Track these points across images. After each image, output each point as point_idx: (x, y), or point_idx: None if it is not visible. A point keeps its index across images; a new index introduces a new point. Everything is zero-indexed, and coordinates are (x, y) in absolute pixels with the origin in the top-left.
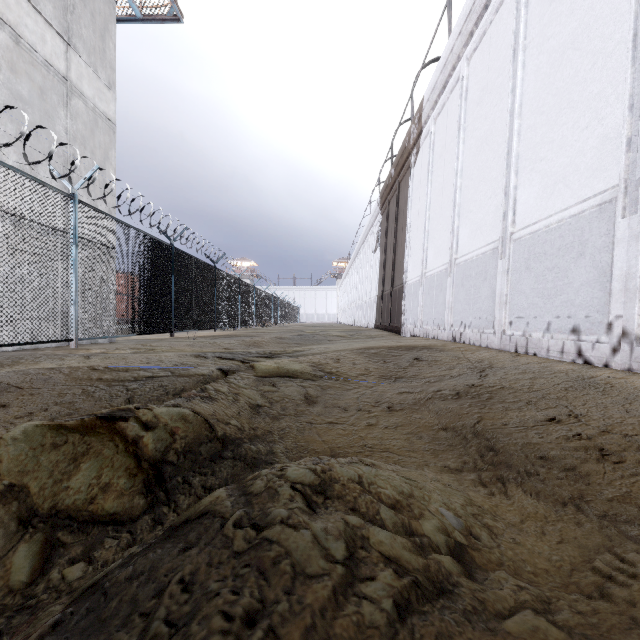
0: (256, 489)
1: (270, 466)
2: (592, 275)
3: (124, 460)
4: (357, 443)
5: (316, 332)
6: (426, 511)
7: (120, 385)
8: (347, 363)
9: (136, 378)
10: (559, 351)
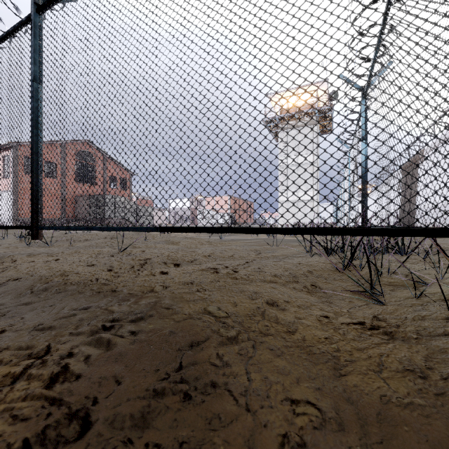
0: None
1: None
2: None
3: None
4: None
5: None
6: None
7: None
8: None
9: None
10: None
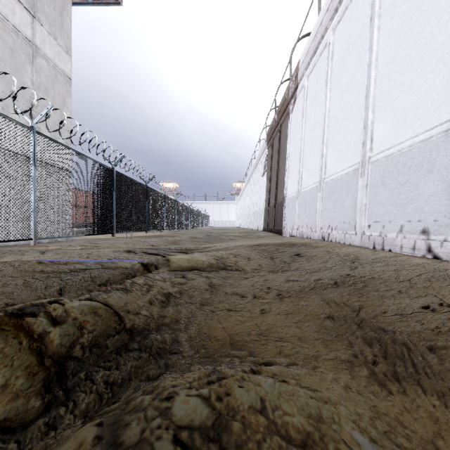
0: (129, 438)
1: (174, 356)
2: (440, 187)
3: (25, 358)
4: (253, 331)
5: (220, 233)
6: (341, 444)
7: (56, 277)
8: (243, 257)
9: (71, 270)
10: (411, 248)
